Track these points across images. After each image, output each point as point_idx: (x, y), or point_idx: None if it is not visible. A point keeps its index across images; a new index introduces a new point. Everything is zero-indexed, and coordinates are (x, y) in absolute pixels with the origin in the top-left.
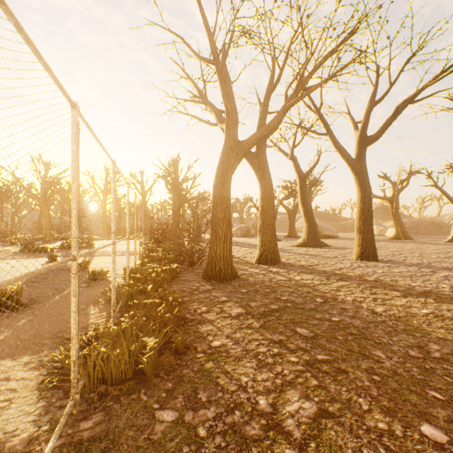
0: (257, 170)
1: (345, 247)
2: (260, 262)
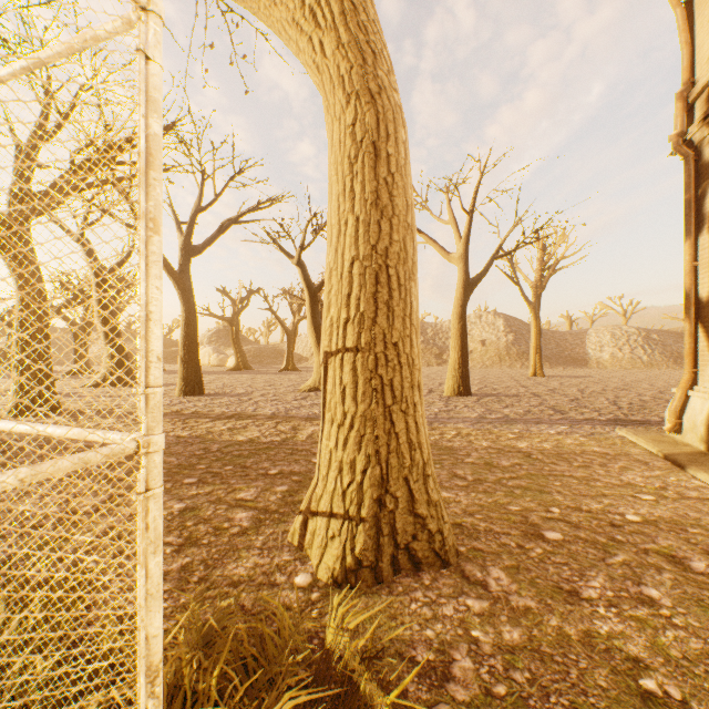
0: (13, 259)
1: (171, 383)
2: (20, 415)
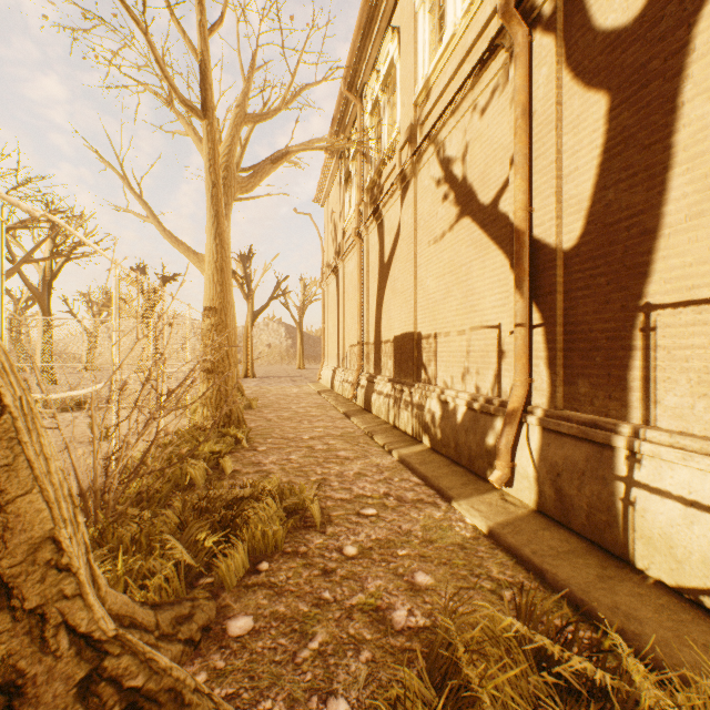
0: None
1: None
2: None
